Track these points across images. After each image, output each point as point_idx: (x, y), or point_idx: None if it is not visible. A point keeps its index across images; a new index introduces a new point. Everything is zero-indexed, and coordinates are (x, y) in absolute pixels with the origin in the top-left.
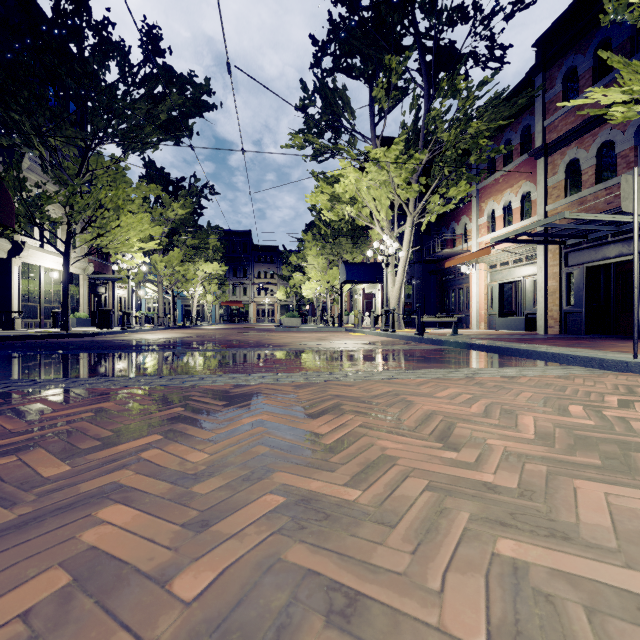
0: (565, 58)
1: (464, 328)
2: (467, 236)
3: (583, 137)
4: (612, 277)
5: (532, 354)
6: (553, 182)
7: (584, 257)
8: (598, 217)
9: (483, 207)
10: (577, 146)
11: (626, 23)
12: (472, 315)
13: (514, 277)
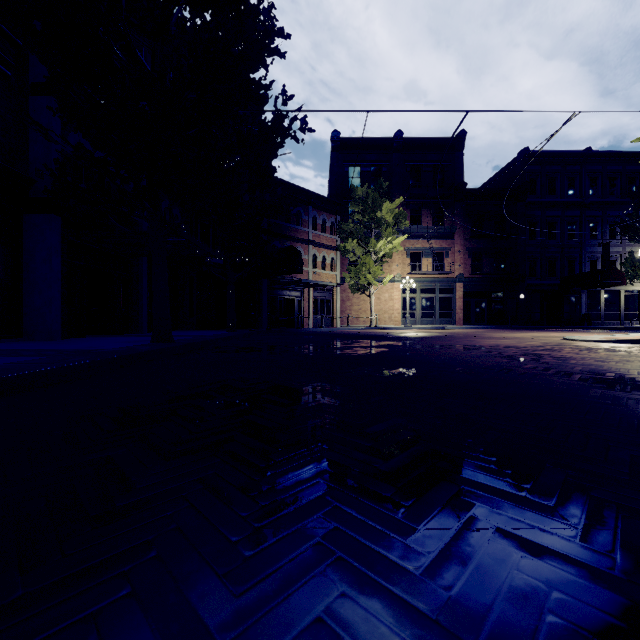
0: None
1: None
2: None
3: None
4: None
5: None
6: None
7: None
8: None
9: None
10: None
11: None
12: None
13: None
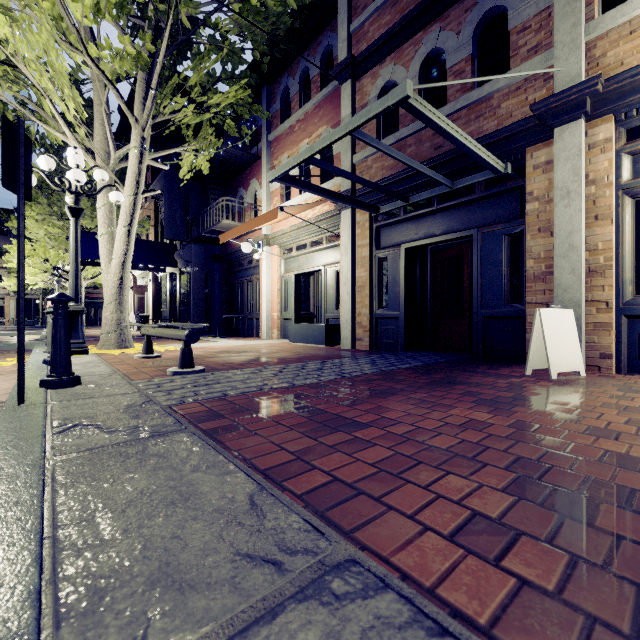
0: None
1: (254, 336)
2: (257, 207)
3: (402, 47)
4: (429, 268)
5: None
6: None
7: (401, 234)
8: (451, 128)
9: (276, 166)
10: (394, 61)
11: None
12: (263, 319)
13: (313, 266)
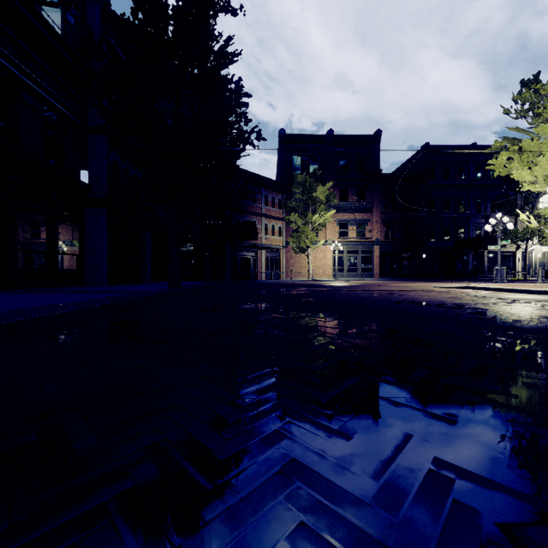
0: None
1: None
2: None
3: None
4: None
5: None
6: None
7: None
8: None
9: None
10: None
11: None
12: None
13: None
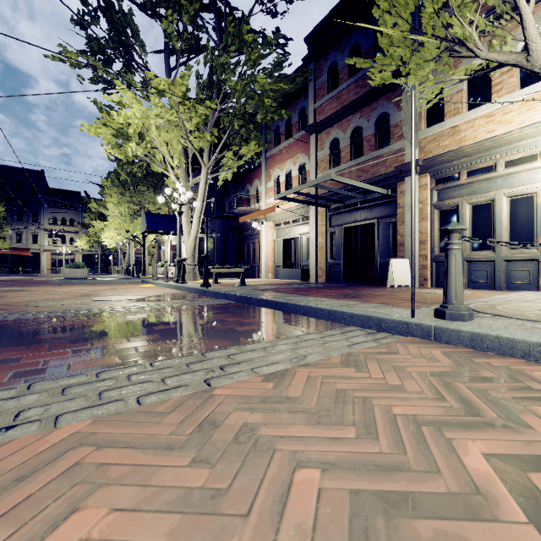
0: (330, 54)
1: (256, 278)
2: (259, 197)
3: (342, 121)
4: (359, 237)
5: (309, 311)
6: (321, 156)
7: (342, 219)
8: (354, 183)
9: (271, 173)
10: (338, 128)
11: (370, 34)
12: (262, 266)
13: (294, 234)
